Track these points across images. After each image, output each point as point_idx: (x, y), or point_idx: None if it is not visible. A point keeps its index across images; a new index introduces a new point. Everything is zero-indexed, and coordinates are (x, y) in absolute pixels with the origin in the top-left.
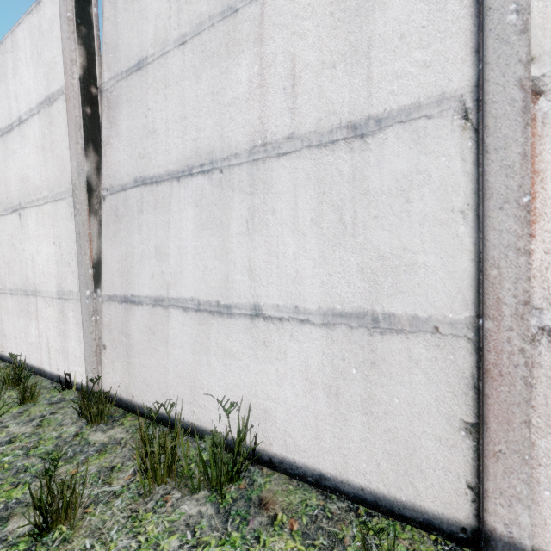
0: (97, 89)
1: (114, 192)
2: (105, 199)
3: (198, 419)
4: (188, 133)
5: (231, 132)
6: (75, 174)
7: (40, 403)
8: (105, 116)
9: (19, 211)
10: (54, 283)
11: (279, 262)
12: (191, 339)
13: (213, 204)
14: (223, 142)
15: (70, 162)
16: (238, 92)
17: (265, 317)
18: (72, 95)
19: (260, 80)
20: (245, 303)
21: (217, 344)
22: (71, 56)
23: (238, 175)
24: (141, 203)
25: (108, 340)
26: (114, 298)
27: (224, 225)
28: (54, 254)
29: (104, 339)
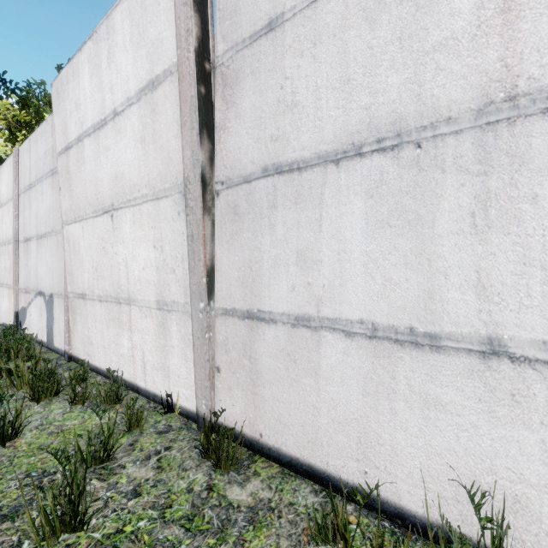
0: (210, 65)
1: (232, 185)
2: (219, 194)
3: (373, 484)
4: (353, 99)
5: (438, 87)
6: (188, 165)
7: (146, 431)
8: (219, 96)
9: (111, 212)
10: (153, 292)
11: (547, 275)
12: (360, 375)
13: (403, 192)
14: (422, 104)
15: (178, 153)
16: (452, 29)
17: (514, 357)
18: (188, 72)
19: (502, 2)
20: (469, 333)
21: (410, 387)
22: (187, 25)
23: (452, 148)
24: (274, 197)
25: (223, 362)
26: (232, 312)
27: (423, 220)
28: (154, 259)
29: (218, 360)
